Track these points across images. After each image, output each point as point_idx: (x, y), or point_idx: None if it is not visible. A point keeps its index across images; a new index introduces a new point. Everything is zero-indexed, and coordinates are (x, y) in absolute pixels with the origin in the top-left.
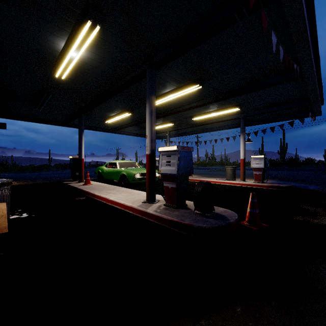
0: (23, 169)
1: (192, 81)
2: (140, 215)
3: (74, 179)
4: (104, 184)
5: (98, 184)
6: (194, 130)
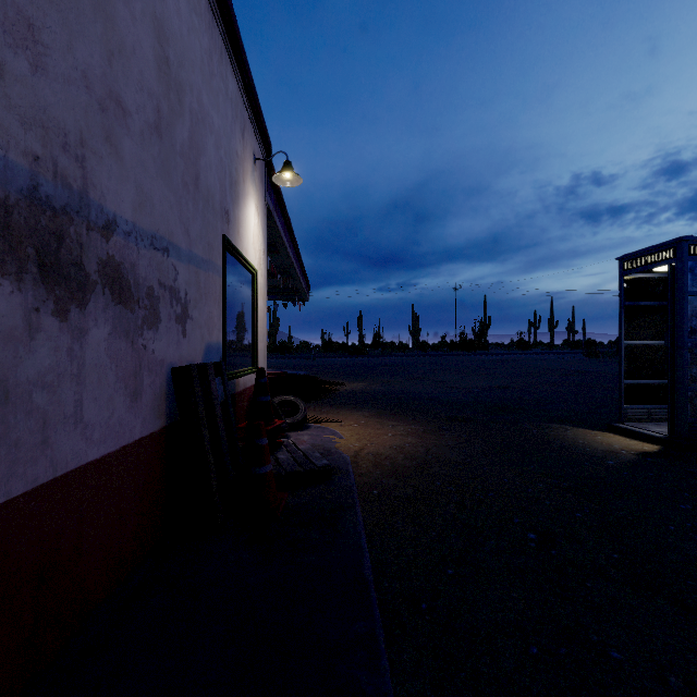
0: None
1: None
2: None
3: None
4: None
5: None
6: None
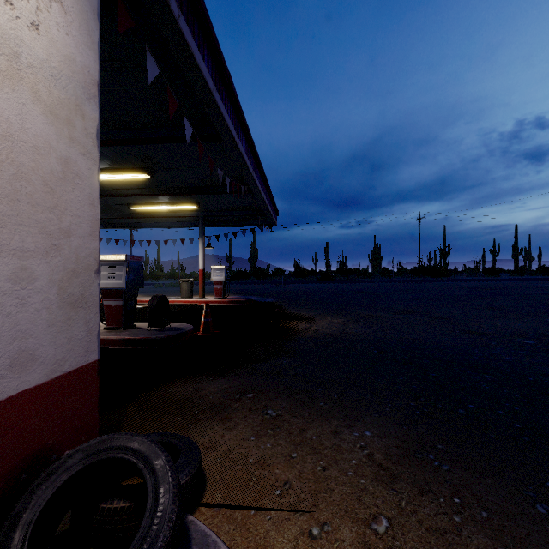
0: None
1: (137, 166)
2: None
3: None
4: None
5: None
6: (130, 222)
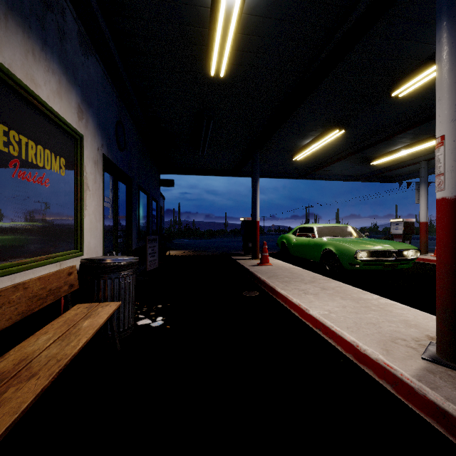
0: (200, 235)
1: None
2: (436, 423)
3: (246, 252)
4: (292, 267)
5: (281, 264)
6: None
